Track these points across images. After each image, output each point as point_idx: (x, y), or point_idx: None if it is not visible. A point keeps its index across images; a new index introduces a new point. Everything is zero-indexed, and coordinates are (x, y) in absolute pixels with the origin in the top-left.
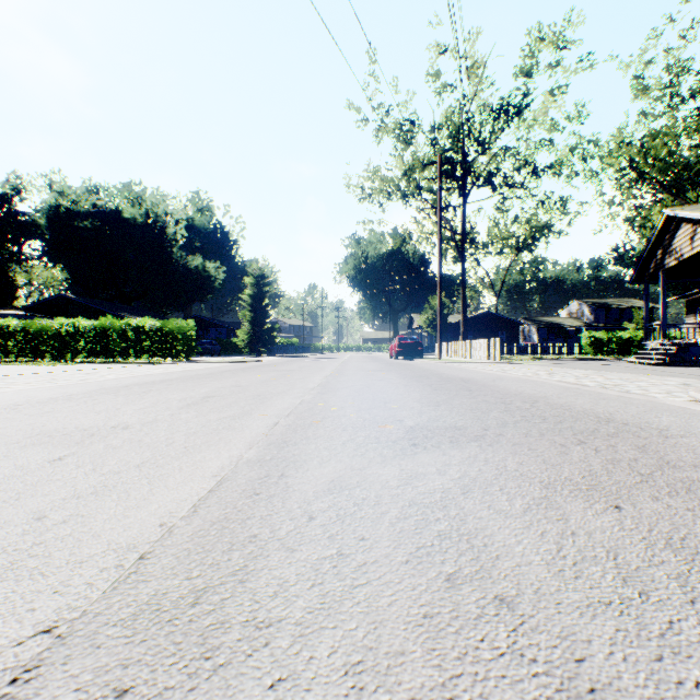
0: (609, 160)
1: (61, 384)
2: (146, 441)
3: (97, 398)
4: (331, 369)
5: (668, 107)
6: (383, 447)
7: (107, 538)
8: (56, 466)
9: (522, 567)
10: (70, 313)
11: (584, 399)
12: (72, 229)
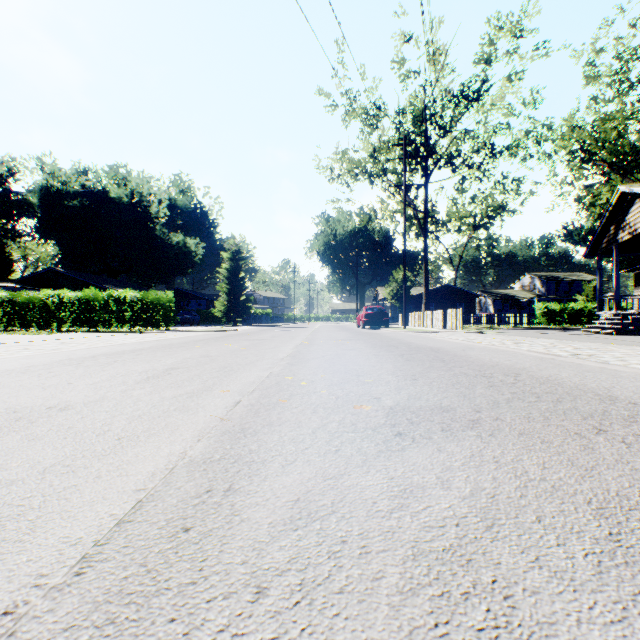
0: (562, 142)
1: (29, 354)
2: (76, 428)
3: (55, 370)
4: (302, 338)
5: (618, 93)
6: (362, 439)
7: None
8: None
9: None
10: (59, 285)
11: (568, 372)
12: (62, 207)
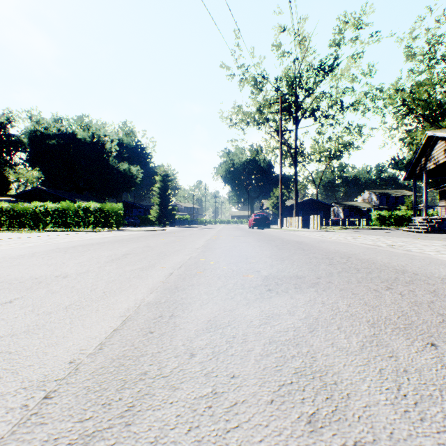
0: (390, 100)
1: (31, 245)
2: (76, 287)
3: (52, 255)
4: (211, 235)
5: (428, 66)
6: (247, 292)
7: (23, 376)
8: (5, 308)
9: (371, 407)
10: (43, 199)
11: (382, 256)
12: (45, 145)
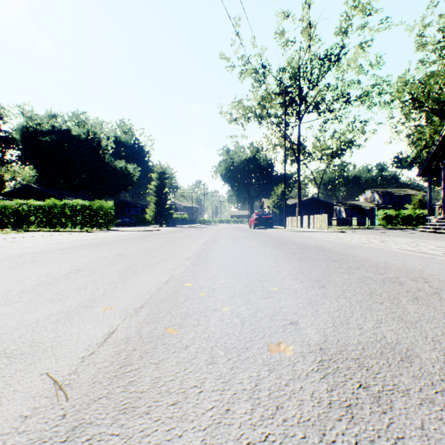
0: (398, 94)
1: None
2: None
3: None
4: (208, 236)
5: (440, 57)
6: None
7: None
8: None
9: None
10: (34, 197)
11: None
12: (37, 142)
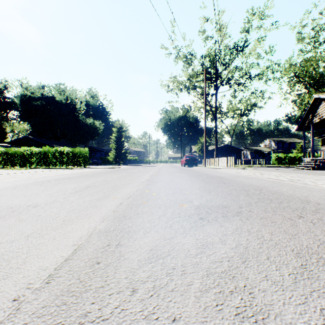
0: (285, 72)
1: (16, 179)
2: (42, 216)
3: (29, 187)
4: (153, 171)
5: (313, 47)
6: (183, 221)
7: None
8: None
9: None
10: (30, 145)
11: (286, 188)
12: (32, 105)
